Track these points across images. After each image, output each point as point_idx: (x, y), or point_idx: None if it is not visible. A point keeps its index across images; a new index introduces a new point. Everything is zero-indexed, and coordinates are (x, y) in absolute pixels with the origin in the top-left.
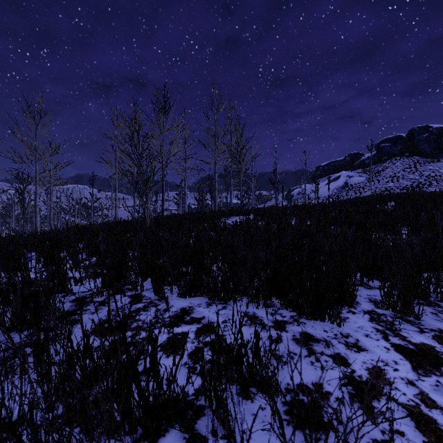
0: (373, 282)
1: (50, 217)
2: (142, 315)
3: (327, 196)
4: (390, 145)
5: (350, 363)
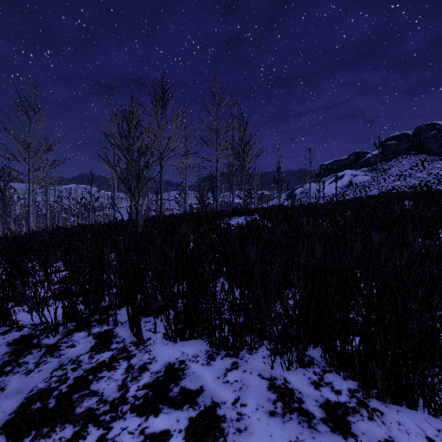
0: None
1: (47, 216)
2: (102, 381)
3: (331, 195)
4: (396, 142)
5: None
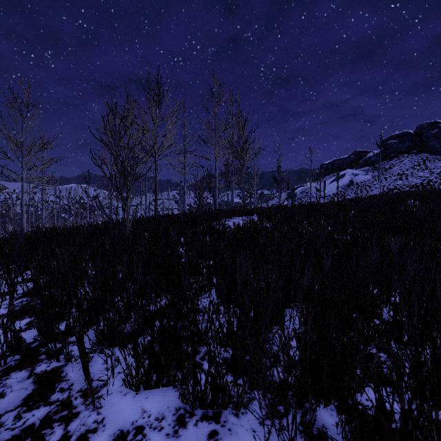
0: None
1: (42, 216)
2: None
3: (331, 194)
4: (397, 141)
5: None
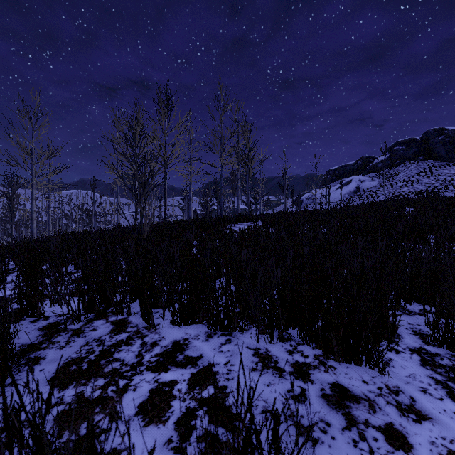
0: (411, 304)
1: (49, 223)
2: (122, 352)
3: (337, 201)
4: (404, 148)
5: (412, 443)
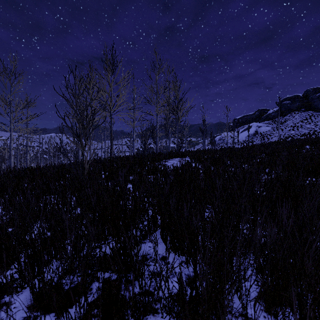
0: None
1: (27, 157)
2: None
3: (241, 141)
4: (290, 102)
5: None
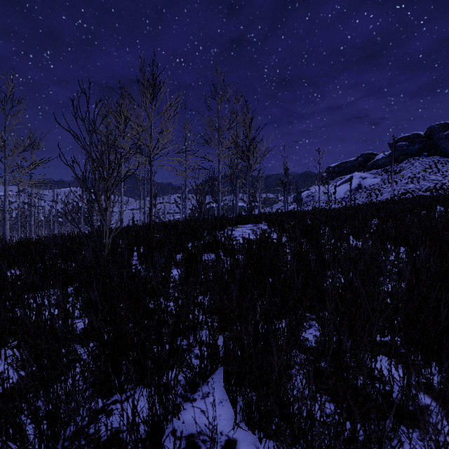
0: None
1: (31, 223)
2: None
3: (339, 198)
4: (407, 143)
5: None
